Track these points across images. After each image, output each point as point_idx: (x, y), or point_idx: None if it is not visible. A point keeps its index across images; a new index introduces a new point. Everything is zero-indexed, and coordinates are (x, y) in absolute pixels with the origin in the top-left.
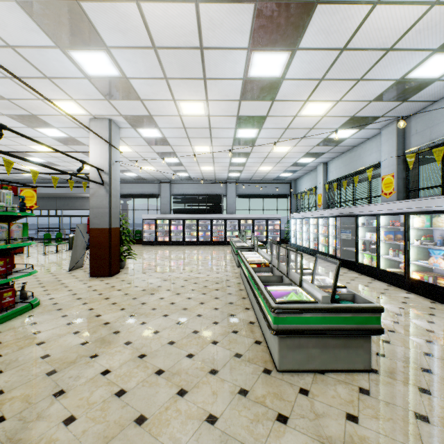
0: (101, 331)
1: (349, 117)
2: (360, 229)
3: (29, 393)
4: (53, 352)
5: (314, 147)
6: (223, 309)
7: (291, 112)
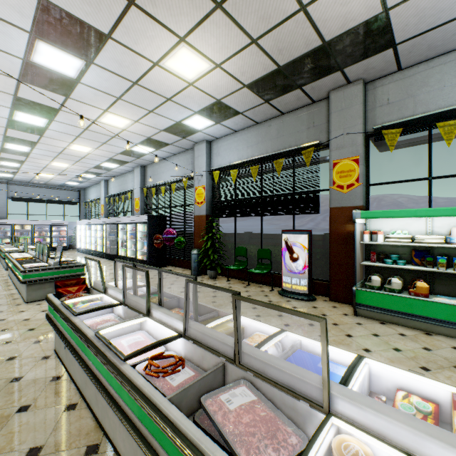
0: None
1: (110, 158)
2: (120, 232)
3: None
4: None
5: (92, 168)
6: None
7: (61, 145)
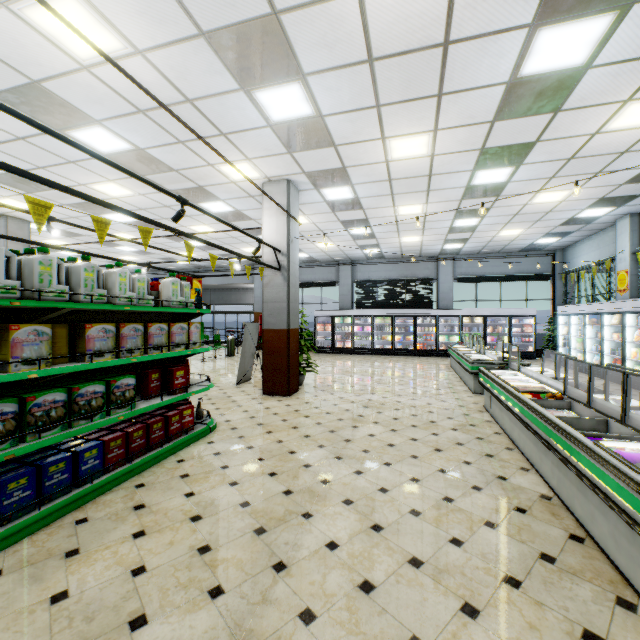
0: (304, 476)
1: None
2: None
3: (241, 557)
4: (252, 499)
5: (619, 186)
6: (478, 464)
7: (588, 128)
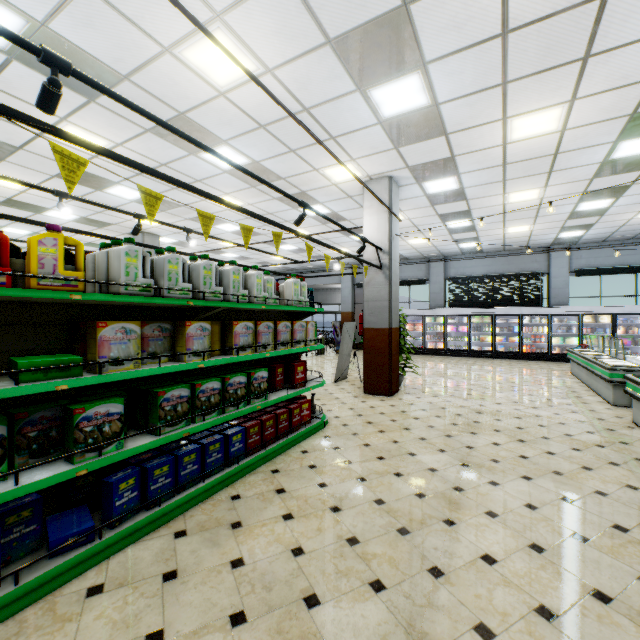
0: (432, 480)
1: None
2: None
3: (392, 555)
4: (385, 497)
5: None
6: None
7: None
